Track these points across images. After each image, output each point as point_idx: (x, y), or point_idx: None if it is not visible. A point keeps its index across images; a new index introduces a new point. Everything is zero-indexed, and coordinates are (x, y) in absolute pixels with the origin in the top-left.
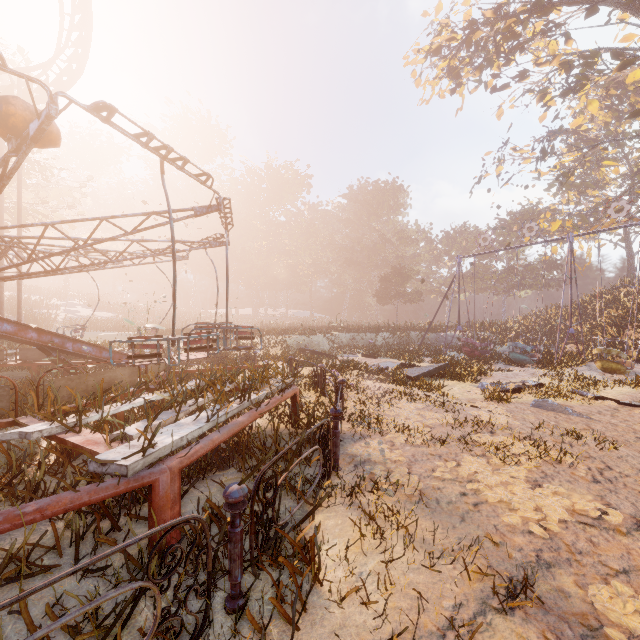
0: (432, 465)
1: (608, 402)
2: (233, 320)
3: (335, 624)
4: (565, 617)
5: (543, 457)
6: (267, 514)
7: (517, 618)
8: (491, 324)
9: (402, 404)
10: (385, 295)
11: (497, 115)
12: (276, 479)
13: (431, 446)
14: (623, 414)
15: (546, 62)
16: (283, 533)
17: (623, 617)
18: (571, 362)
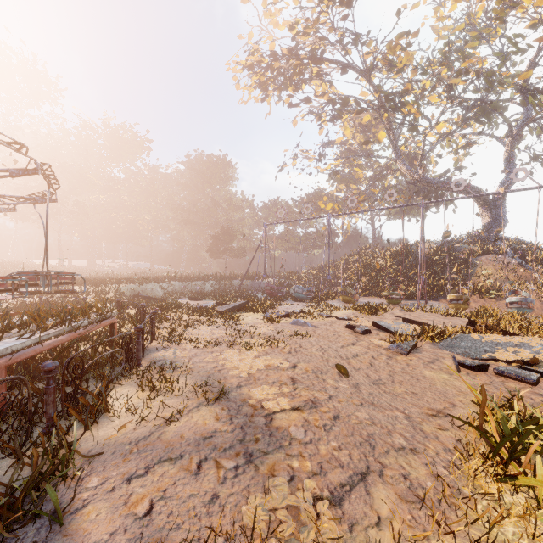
0: (205, 357)
1: (333, 318)
2: (65, 271)
3: (114, 425)
4: (236, 401)
5: (271, 346)
6: (76, 384)
7: (214, 406)
8: (290, 274)
9: (203, 327)
10: (216, 250)
11: (293, 124)
12: (83, 363)
13: (210, 348)
14: (336, 324)
15: (321, 96)
16: (85, 389)
17: (259, 395)
18: (328, 297)
